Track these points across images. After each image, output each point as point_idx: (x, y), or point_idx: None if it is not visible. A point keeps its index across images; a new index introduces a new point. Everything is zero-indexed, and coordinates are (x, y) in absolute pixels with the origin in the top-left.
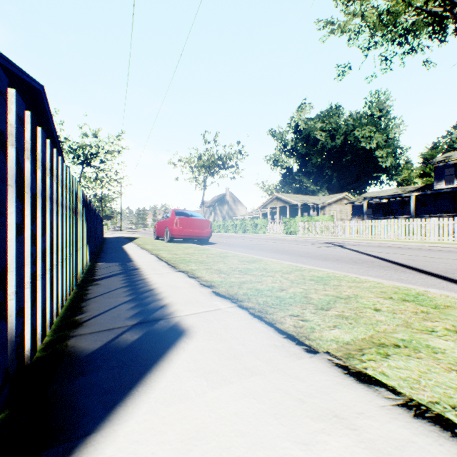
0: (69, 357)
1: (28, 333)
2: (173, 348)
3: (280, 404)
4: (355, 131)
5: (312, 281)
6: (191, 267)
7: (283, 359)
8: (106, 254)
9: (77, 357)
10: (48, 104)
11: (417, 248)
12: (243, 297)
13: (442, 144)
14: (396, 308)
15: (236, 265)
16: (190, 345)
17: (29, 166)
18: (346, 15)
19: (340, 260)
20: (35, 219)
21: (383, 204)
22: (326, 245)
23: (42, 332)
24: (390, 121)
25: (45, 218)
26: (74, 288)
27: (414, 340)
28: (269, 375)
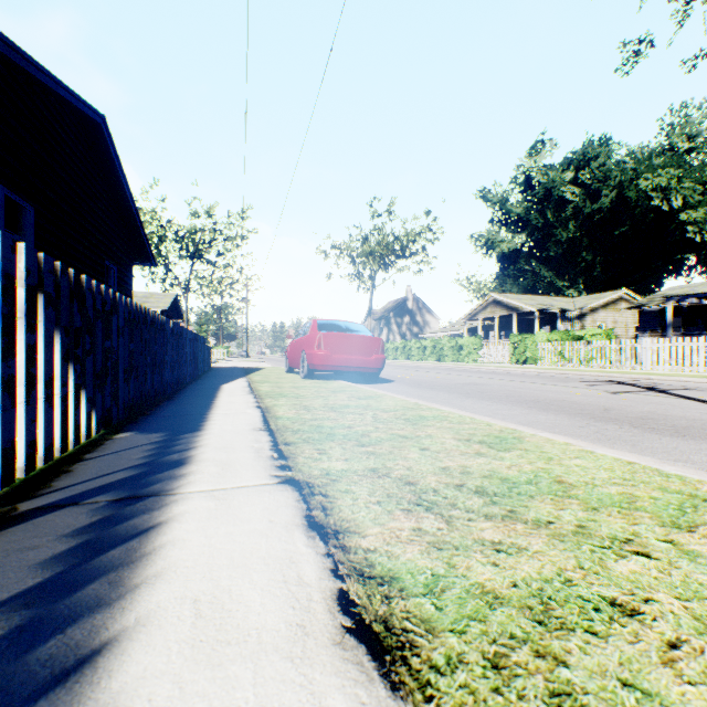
0: None
1: None
2: None
3: None
4: (641, 180)
5: None
6: (328, 462)
7: None
8: (169, 405)
9: None
10: (114, 149)
11: None
12: None
13: None
14: None
15: (459, 461)
16: None
17: None
18: None
19: None
20: None
21: (705, 308)
22: (625, 389)
23: None
24: None
25: None
26: None
27: None
28: None
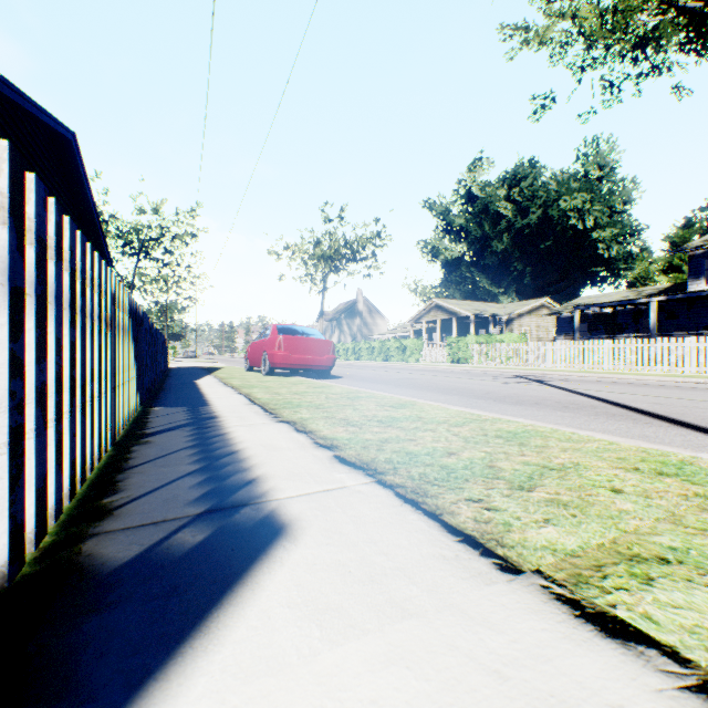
0: (79, 575)
1: (4, 533)
2: (262, 559)
3: (460, 682)
4: (561, 201)
5: (499, 439)
6: (301, 415)
7: (458, 584)
8: (168, 394)
9: (93, 575)
10: (81, 161)
11: (664, 384)
12: (385, 466)
13: (700, 220)
14: (650, 488)
15: (374, 413)
16: (292, 554)
17: (7, 238)
18: (548, 16)
19: (541, 404)
20: (20, 332)
21: (605, 316)
22: (517, 381)
23: (37, 529)
24: (616, 184)
25: (44, 331)
26: (109, 450)
27: (693, 550)
28: (435, 619)
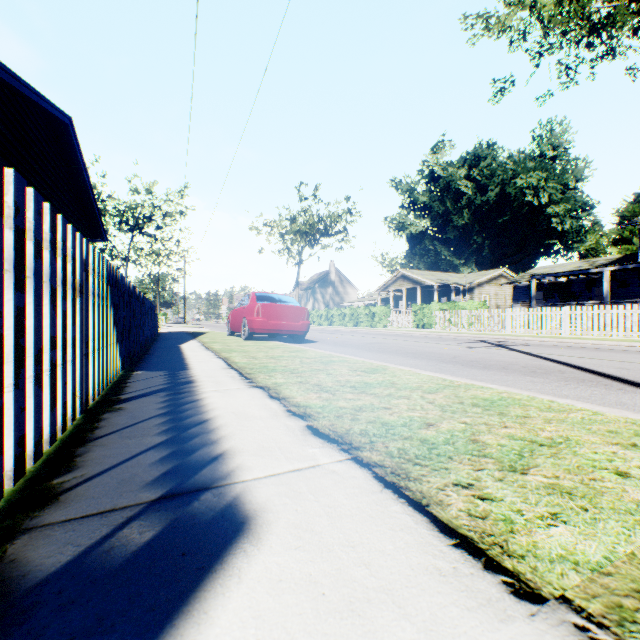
0: None
1: None
2: (216, 571)
3: None
4: (518, 179)
5: (477, 408)
6: (275, 380)
7: (464, 621)
8: (151, 357)
9: (5, 595)
10: (78, 144)
11: (623, 349)
12: (360, 439)
13: None
14: None
15: (347, 378)
16: (254, 563)
17: None
18: (507, 5)
19: (508, 368)
20: None
21: (560, 284)
22: (480, 345)
23: None
24: (569, 163)
25: None
26: (78, 417)
27: None
28: None
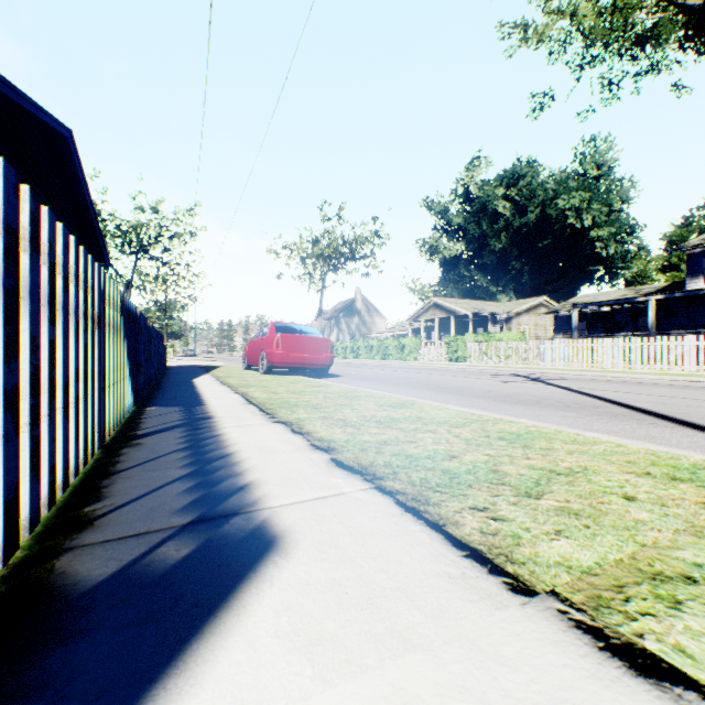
0: (48, 597)
1: None
2: (250, 578)
3: None
4: (559, 200)
5: (502, 441)
6: (298, 415)
7: (466, 609)
8: (163, 393)
9: (63, 597)
10: (78, 159)
11: (664, 383)
12: (384, 470)
13: (698, 219)
14: (665, 495)
15: (372, 413)
16: (284, 571)
17: None
18: (546, 14)
19: (542, 403)
20: None
21: (603, 314)
22: (516, 379)
23: (6, 544)
24: (614, 183)
25: (15, 328)
26: (97, 452)
27: None
28: (442, 652)
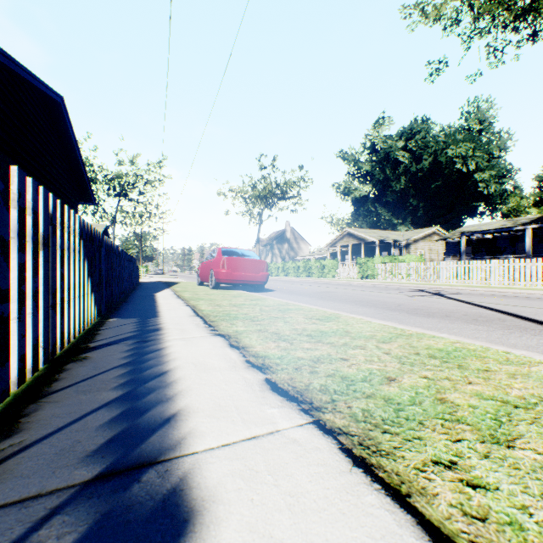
0: None
1: None
2: None
3: None
4: (448, 150)
5: (434, 360)
6: (236, 327)
7: None
8: (128, 305)
9: None
10: (69, 120)
11: None
12: (321, 397)
13: None
14: None
15: (303, 326)
16: None
17: None
18: None
19: (451, 316)
20: None
21: (486, 240)
22: (420, 294)
23: None
24: (493, 135)
25: None
26: (41, 368)
27: None
28: None
